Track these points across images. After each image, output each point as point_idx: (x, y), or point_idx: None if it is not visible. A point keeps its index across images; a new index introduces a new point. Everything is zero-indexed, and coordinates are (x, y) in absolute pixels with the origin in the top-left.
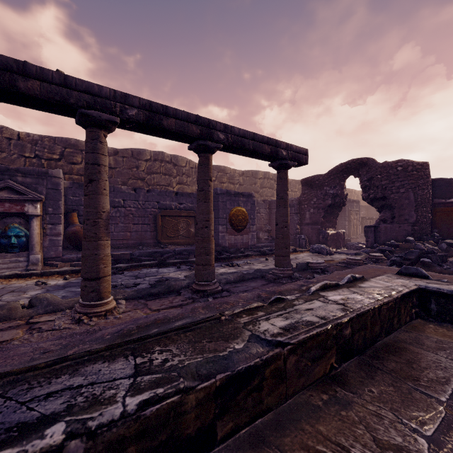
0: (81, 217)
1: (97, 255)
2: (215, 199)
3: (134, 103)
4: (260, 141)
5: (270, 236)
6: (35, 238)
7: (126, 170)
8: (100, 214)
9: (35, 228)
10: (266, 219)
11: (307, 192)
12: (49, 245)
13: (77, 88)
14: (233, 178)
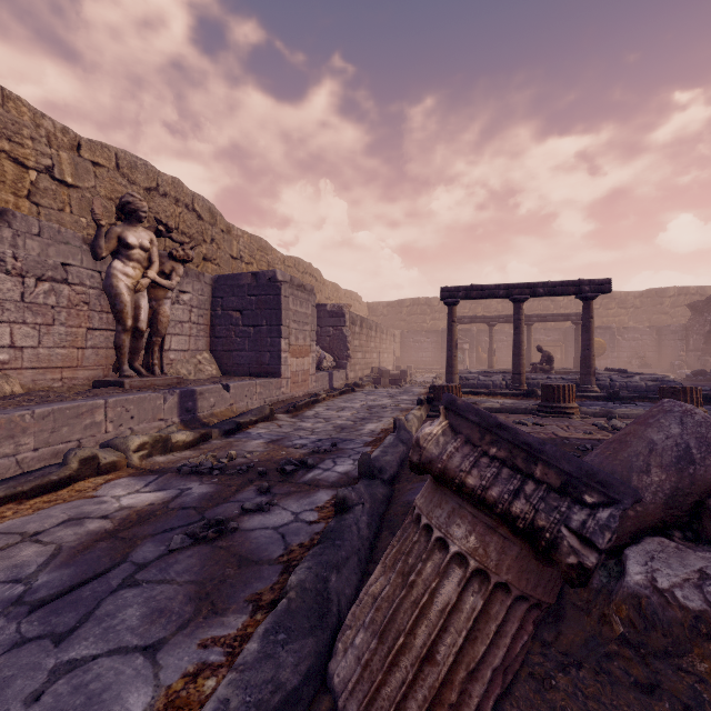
0: (482, 349)
1: (491, 361)
2: (572, 333)
3: (501, 317)
4: (557, 316)
5: (642, 362)
6: (466, 358)
7: (510, 312)
8: (492, 350)
9: (466, 354)
10: (652, 346)
11: (692, 317)
12: (471, 362)
13: (487, 318)
14: (624, 303)
